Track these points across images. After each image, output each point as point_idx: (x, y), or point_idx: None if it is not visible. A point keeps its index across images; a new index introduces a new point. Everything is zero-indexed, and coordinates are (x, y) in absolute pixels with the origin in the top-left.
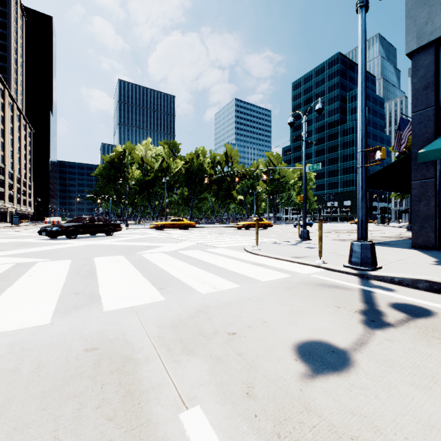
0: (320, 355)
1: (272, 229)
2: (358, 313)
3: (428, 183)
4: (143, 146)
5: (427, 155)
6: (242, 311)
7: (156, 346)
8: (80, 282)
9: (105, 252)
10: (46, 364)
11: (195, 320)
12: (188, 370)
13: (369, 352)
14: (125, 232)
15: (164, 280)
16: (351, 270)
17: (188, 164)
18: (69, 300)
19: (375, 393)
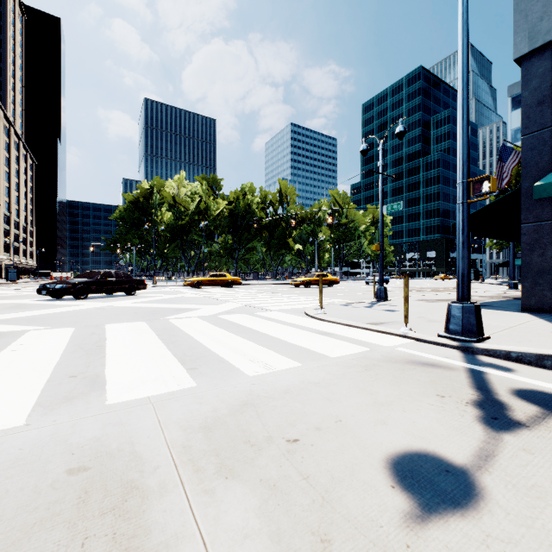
0: (428, 477)
1: (338, 287)
2: (471, 406)
3: (544, 227)
4: (175, 182)
5: (546, 189)
6: (306, 404)
7: (177, 464)
8: (80, 360)
9: (122, 317)
10: (2, 498)
11: (238, 419)
12: (225, 508)
13: (502, 472)
14: (152, 291)
15: (197, 356)
16: (449, 341)
17: (232, 205)
18: (61, 386)
19: (529, 551)
